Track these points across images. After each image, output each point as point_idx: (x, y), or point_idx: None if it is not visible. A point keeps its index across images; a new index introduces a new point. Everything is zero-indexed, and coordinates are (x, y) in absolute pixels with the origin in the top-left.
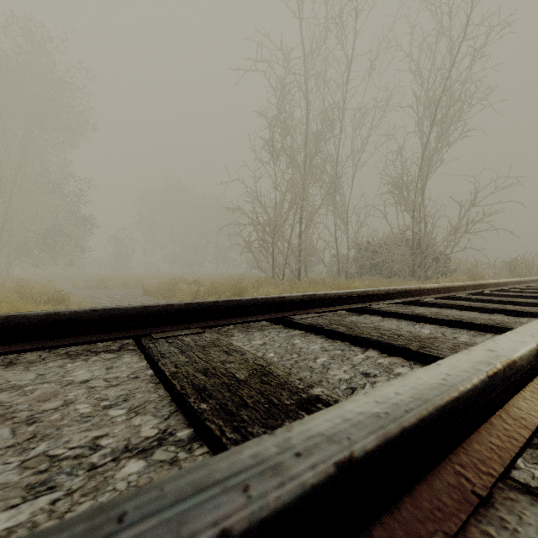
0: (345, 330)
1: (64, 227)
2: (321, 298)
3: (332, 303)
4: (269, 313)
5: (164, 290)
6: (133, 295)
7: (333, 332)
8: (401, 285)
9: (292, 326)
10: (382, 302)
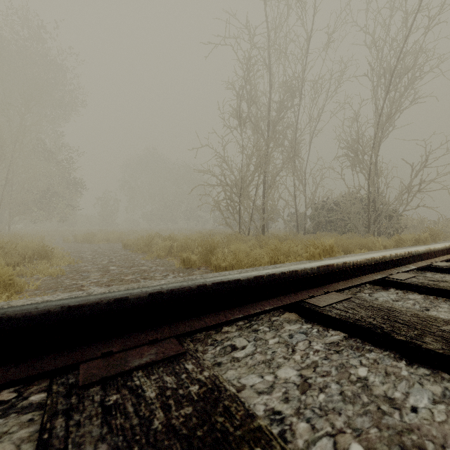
0: (445, 348)
1: (58, 189)
2: (339, 268)
3: (349, 274)
4: (276, 295)
5: (141, 245)
6: (114, 249)
7: (419, 350)
8: (366, 241)
9: (316, 319)
10: (398, 269)
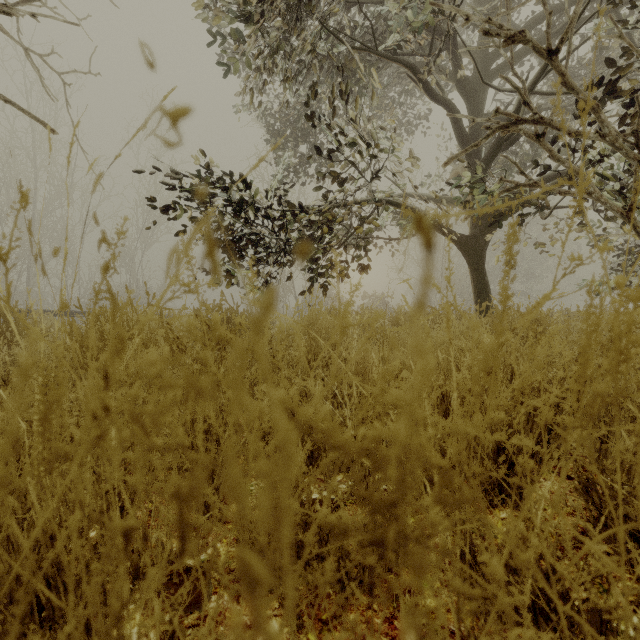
0: None
1: None
2: None
3: None
4: None
5: None
6: None
7: None
8: None
9: None
10: None
